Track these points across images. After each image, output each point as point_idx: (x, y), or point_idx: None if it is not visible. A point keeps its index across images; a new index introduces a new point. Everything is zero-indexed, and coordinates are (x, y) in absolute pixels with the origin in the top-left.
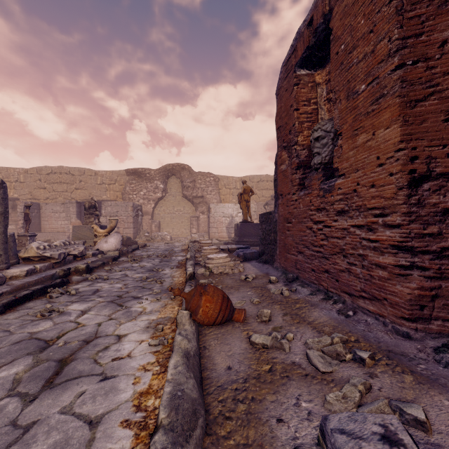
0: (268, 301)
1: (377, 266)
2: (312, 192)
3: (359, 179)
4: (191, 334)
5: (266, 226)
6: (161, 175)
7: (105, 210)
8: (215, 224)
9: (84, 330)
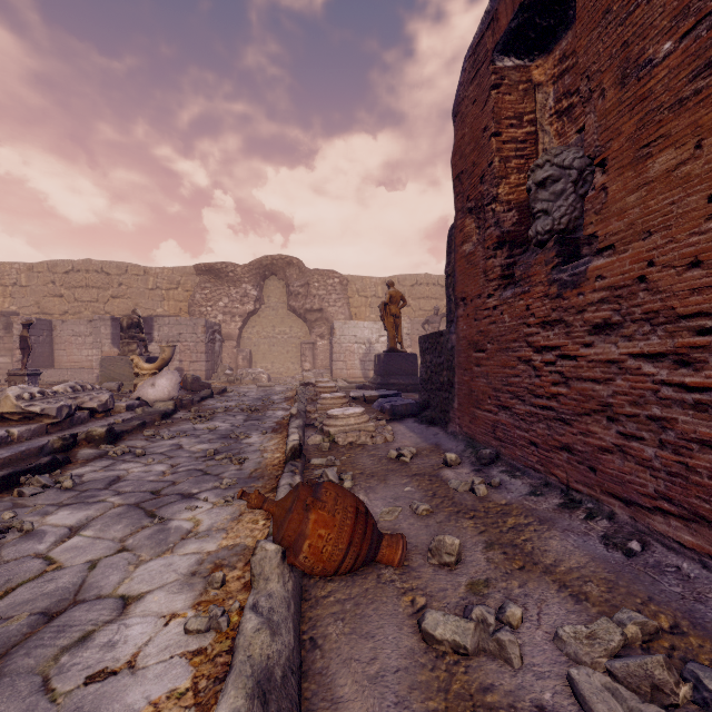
0: (447, 509)
1: (704, 445)
2: (532, 290)
3: (654, 252)
4: (283, 608)
5: (432, 357)
6: (252, 274)
7: (159, 332)
8: (341, 354)
9: (55, 580)
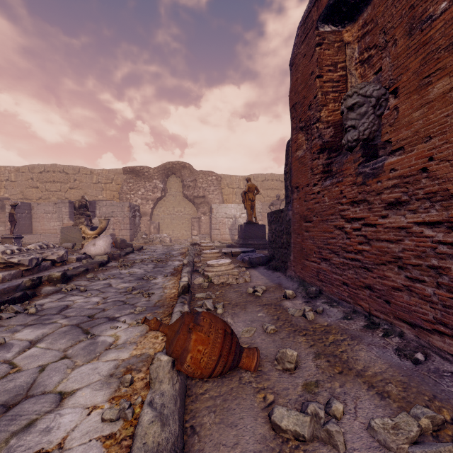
0: (287, 328)
1: None
2: (344, 180)
3: (434, 150)
4: (171, 404)
5: (276, 226)
6: (160, 173)
7: (100, 211)
8: (217, 225)
9: (15, 380)
